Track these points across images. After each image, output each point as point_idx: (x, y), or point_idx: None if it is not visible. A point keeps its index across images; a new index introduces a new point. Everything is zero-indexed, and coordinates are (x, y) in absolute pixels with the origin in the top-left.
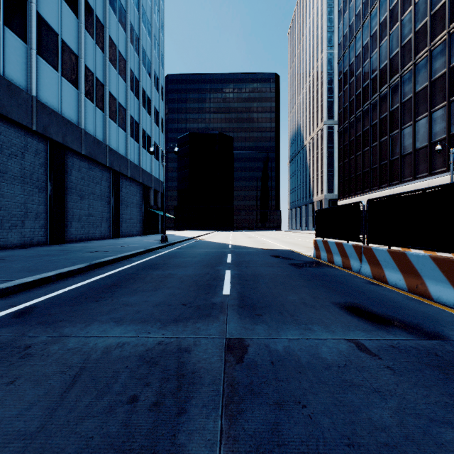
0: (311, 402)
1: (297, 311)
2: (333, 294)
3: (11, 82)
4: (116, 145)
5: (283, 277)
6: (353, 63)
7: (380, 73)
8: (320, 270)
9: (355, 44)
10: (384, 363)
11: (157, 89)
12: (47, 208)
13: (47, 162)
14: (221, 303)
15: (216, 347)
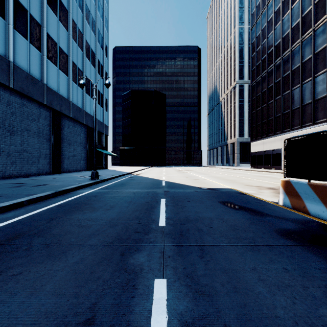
0: None
1: None
2: None
3: None
4: (57, 86)
5: None
6: (265, 27)
7: (292, 31)
8: None
9: (267, 11)
10: None
11: (102, 47)
12: None
13: None
14: None
15: None
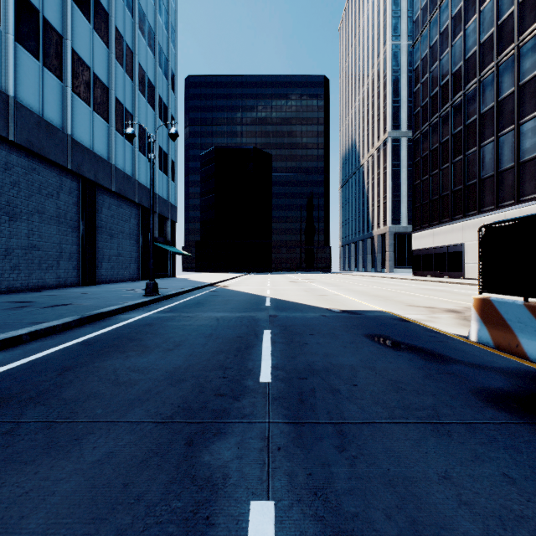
0: None
1: None
2: None
3: None
4: (89, 139)
5: None
6: (436, 43)
7: (481, 48)
8: None
9: (439, 16)
10: None
11: (165, 75)
12: None
13: None
14: None
15: None
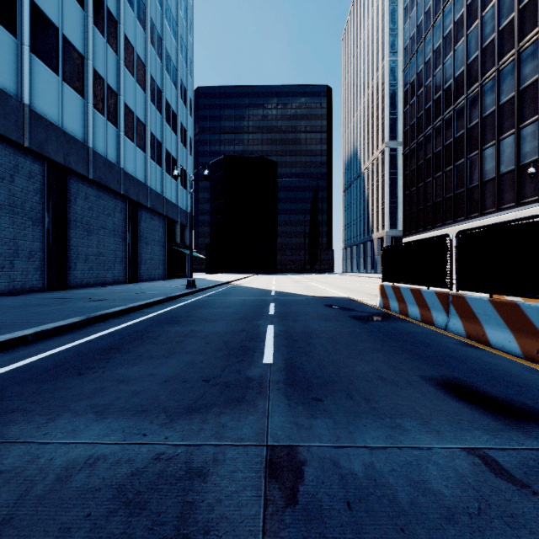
0: None
1: (374, 391)
2: (419, 363)
3: None
4: (133, 168)
5: (345, 336)
6: (422, 71)
7: (455, 82)
8: (392, 326)
9: (424, 48)
10: None
11: (185, 102)
12: (44, 246)
13: (44, 188)
14: (261, 377)
15: (251, 468)
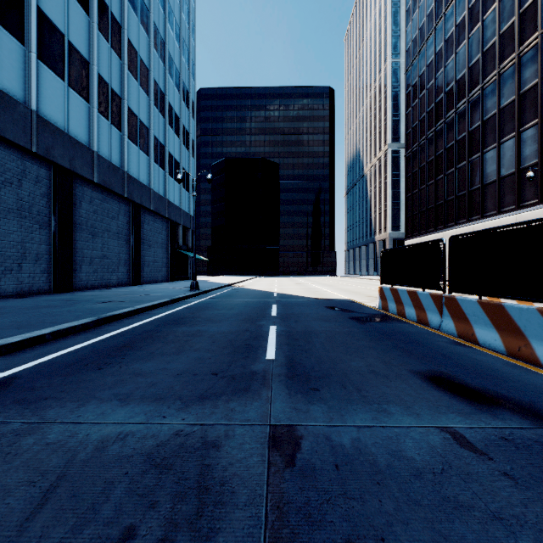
0: (400, 539)
1: (365, 383)
2: (410, 359)
3: (5, 92)
4: (137, 171)
5: (343, 335)
6: (424, 73)
7: (457, 85)
8: (389, 326)
9: (426, 50)
10: (498, 467)
11: (187, 105)
12: (50, 249)
13: (50, 192)
14: (264, 371)
15: (256, 441)
